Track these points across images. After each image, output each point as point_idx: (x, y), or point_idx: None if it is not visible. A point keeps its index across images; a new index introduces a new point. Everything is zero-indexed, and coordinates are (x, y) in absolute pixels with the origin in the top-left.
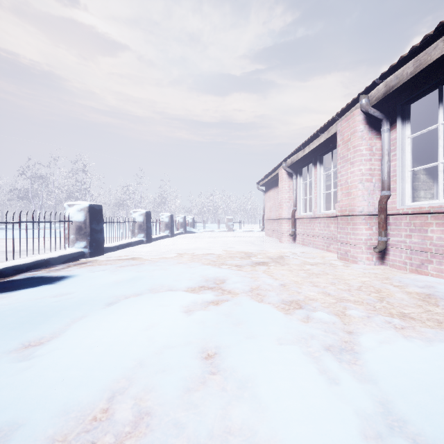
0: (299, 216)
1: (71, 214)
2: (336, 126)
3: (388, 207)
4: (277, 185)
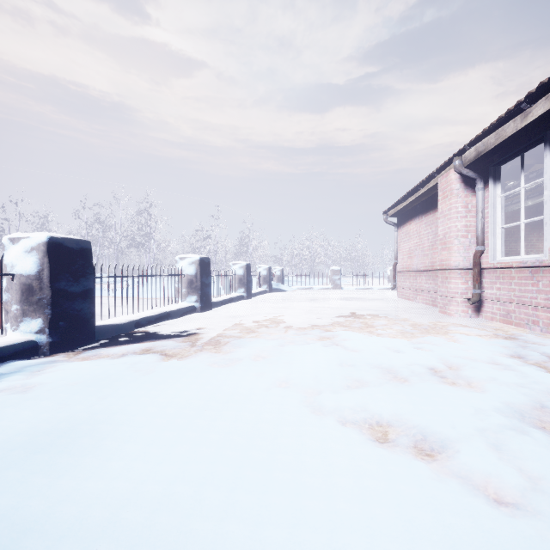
0: (493, 264)
1: (13, 258)
2: None
3: None
4: (426, 211)
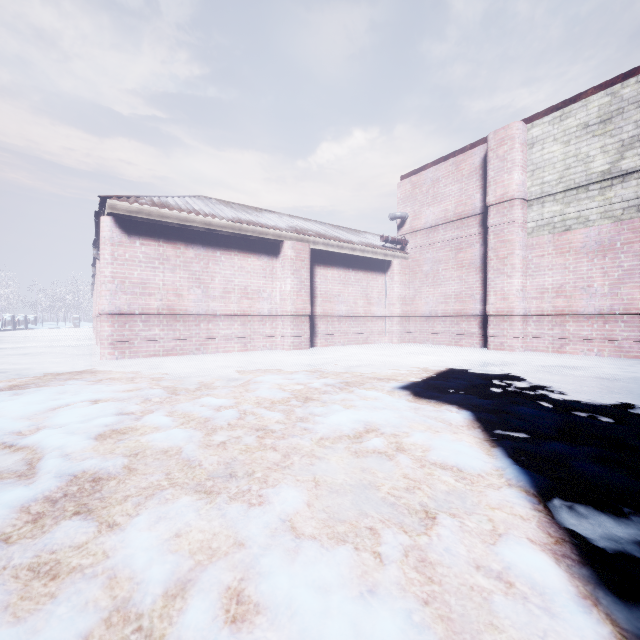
0: None
1: None
2: None
3: None
4: None
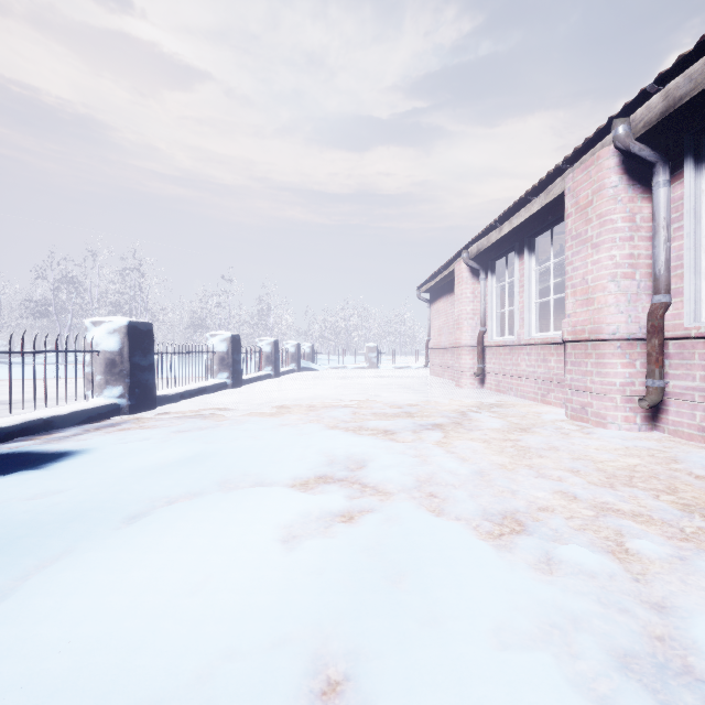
0: (491, 343)
1: (98, 338)
2: (563, 182)
3: (665, 325)
4: (451, 291)
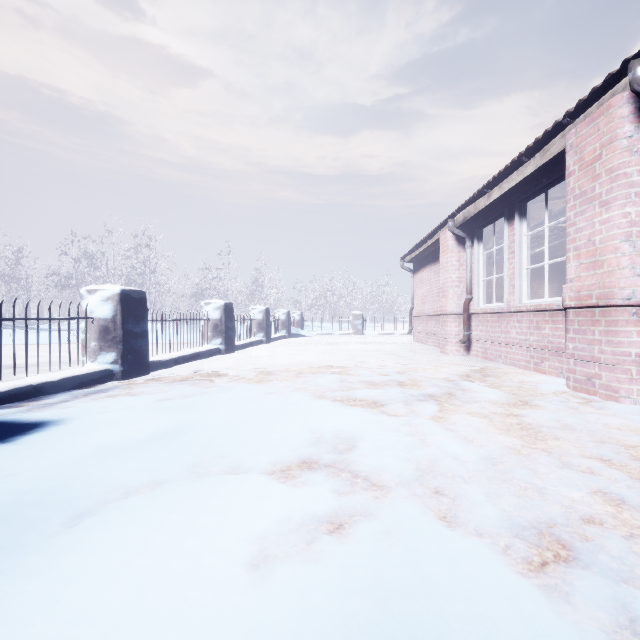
0: (477, 310)
1: (92, 305)
2: (563, 139)
3: None
4: (435, 260)
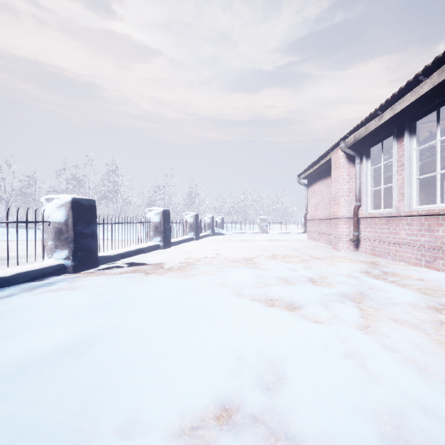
0: (366, 215)
1: (49, 211)
2: None
3: None
4: (326, 176)
